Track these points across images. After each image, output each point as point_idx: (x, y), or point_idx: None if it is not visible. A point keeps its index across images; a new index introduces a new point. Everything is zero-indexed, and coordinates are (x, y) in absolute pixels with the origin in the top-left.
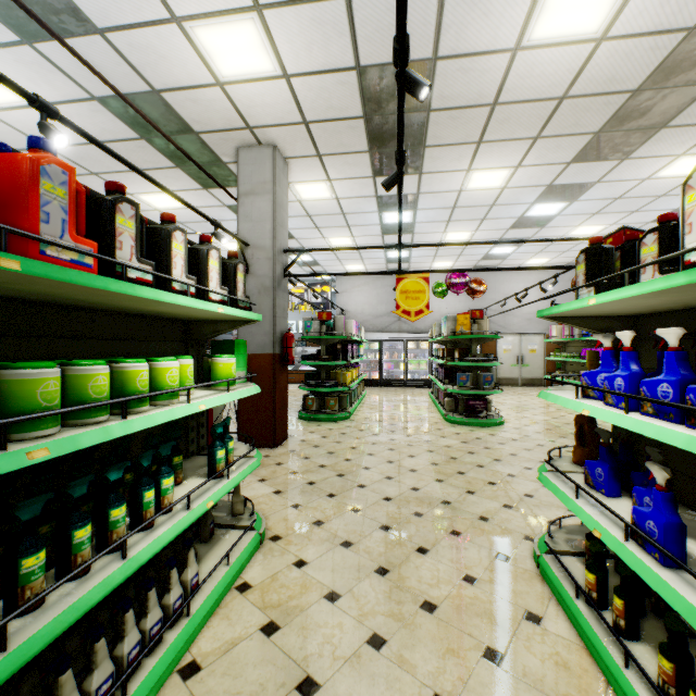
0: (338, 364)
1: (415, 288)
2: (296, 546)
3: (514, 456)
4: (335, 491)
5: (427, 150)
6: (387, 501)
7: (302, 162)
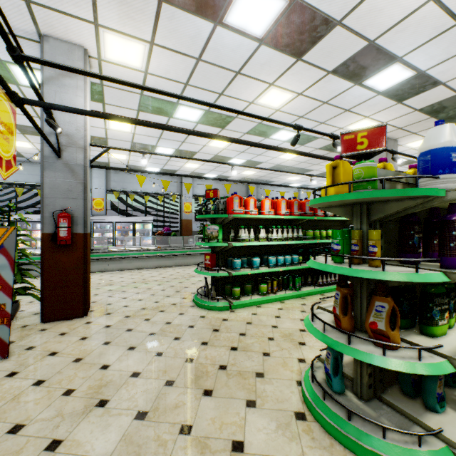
0: None
1: None
2: None
3: None
4: None
5: None
6: None
7: (405, 137)
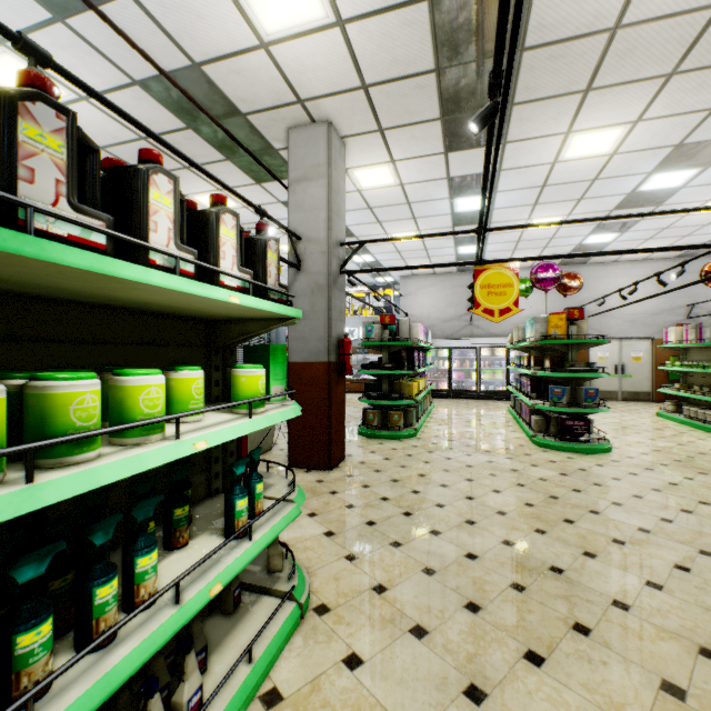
0: (403, 374)
1: (500, 281)
2: (348, 627)
3: (640, 499)
4: (401, 537)
5: (515, 109)
6: (471, 561)
7: (362, 141)
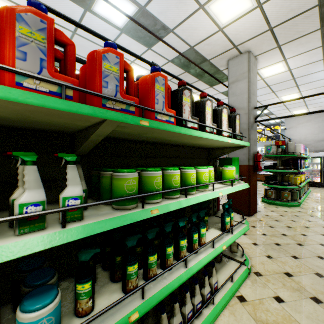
0: (290, 172)
1: None
2: (273, 285)
3: None
4: (297, 254)
5: None
6: None
7: (266, 55)
